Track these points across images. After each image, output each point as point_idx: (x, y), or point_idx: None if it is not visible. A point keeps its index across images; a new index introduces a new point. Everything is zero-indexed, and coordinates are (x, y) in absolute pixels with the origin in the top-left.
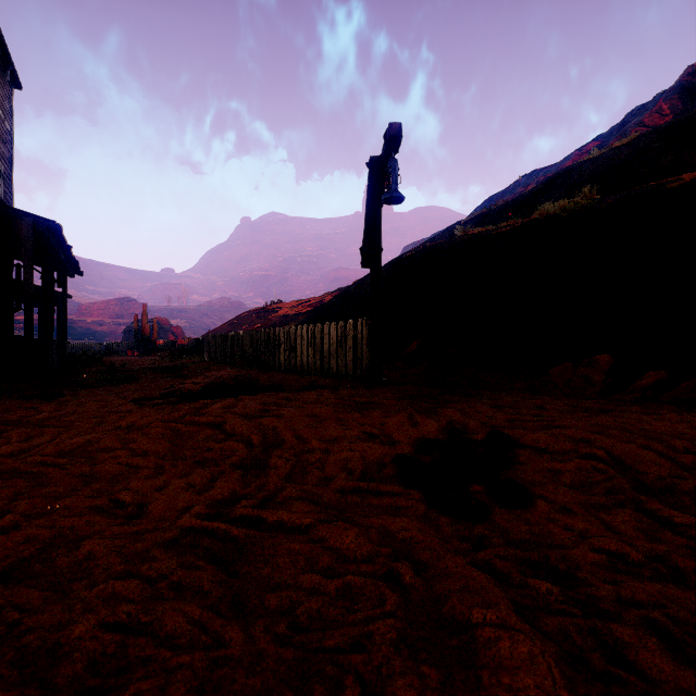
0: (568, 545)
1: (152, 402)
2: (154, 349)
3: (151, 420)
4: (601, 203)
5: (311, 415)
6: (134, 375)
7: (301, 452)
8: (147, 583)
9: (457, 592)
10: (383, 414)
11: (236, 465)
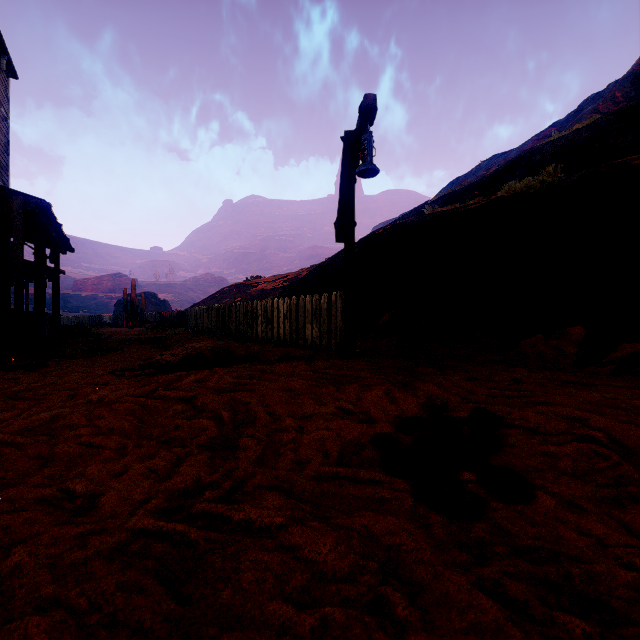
0: (588, 556)
1: (130, 374)
2: (142, 321)
3: (122, 394)
4: (567, 180)
5: (285, 390)
6: (118, 346)
7: (274, 431)
8: (73, 617)
9: (466, 633)
10: (359, 389)
11: (204, 446)
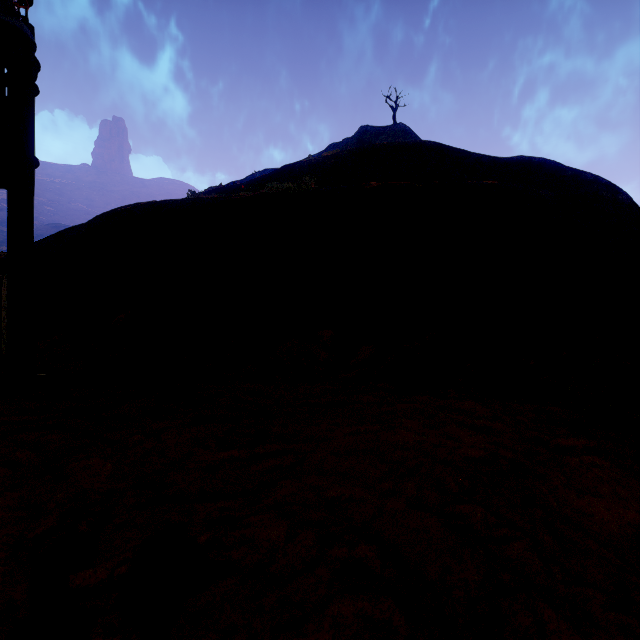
0: None
1: None
2: None
3: None
4: (319, 190)
5: None
6: None
7: None
8: None
9: None
10: None
11: None
